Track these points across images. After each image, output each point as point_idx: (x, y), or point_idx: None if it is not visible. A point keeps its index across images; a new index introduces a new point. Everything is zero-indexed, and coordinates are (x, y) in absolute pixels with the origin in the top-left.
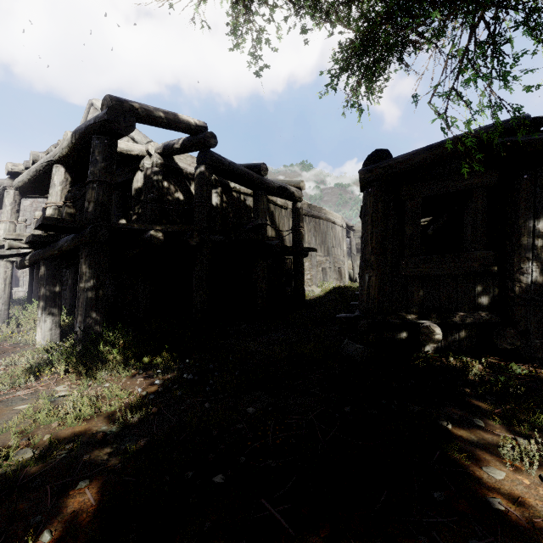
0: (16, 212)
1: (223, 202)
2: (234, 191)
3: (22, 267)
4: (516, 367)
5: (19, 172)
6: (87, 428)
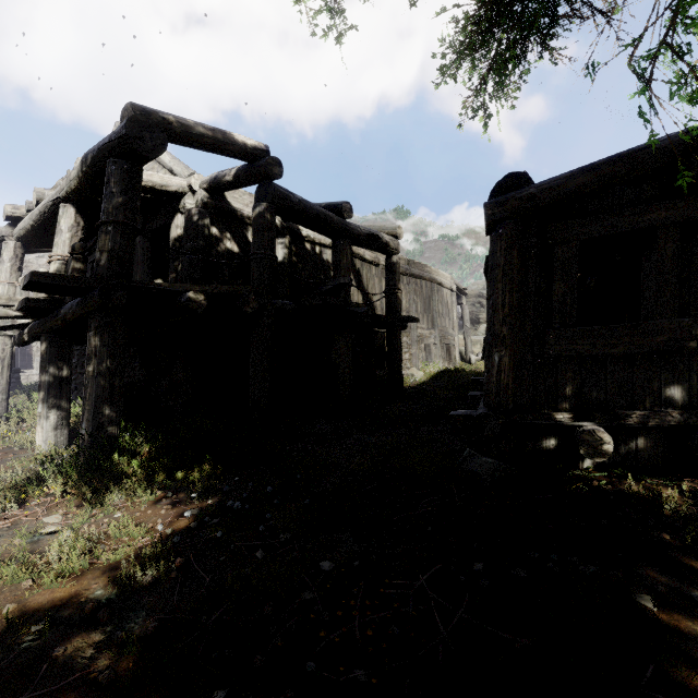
0: (17, 270)
1: (292, 256)
2: (307, 241)
3: (21, 344)
4: None
5: (22, 217)
6: (73, 593)
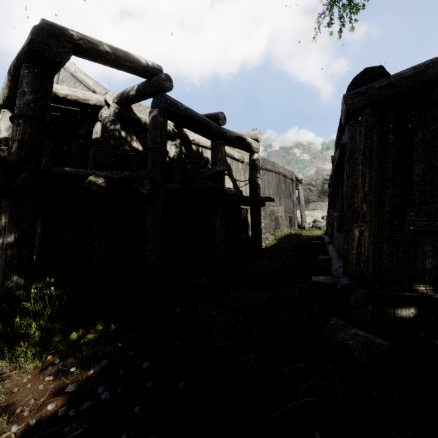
0: None
1: (182, 154)
2: (193, 144)
3: None
4: None
5: None
6: None
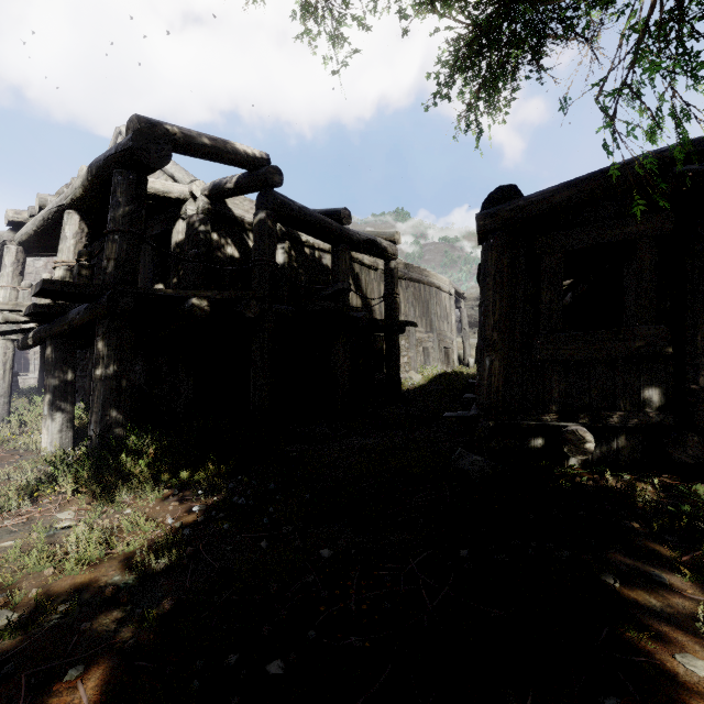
0: (19, 275)
1: (292, 261)
2: (307, 246)
3: (25, 348)
4: (703, 491)
5: (24, 222)
6: (93, 579)
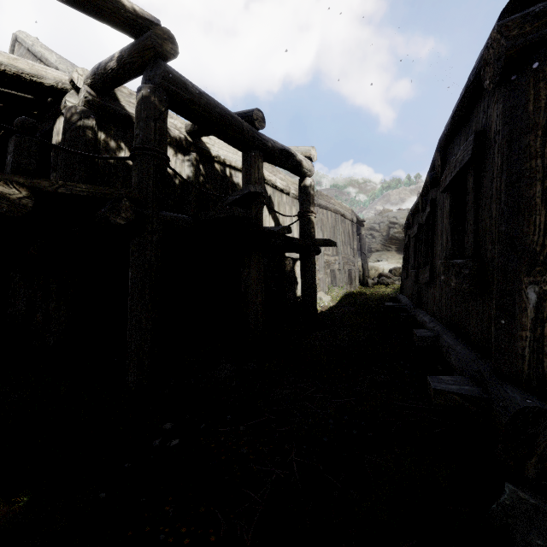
0: None
1: (201, 175)
2: (217, 162)
3: None
4: None
5: None
6: None
